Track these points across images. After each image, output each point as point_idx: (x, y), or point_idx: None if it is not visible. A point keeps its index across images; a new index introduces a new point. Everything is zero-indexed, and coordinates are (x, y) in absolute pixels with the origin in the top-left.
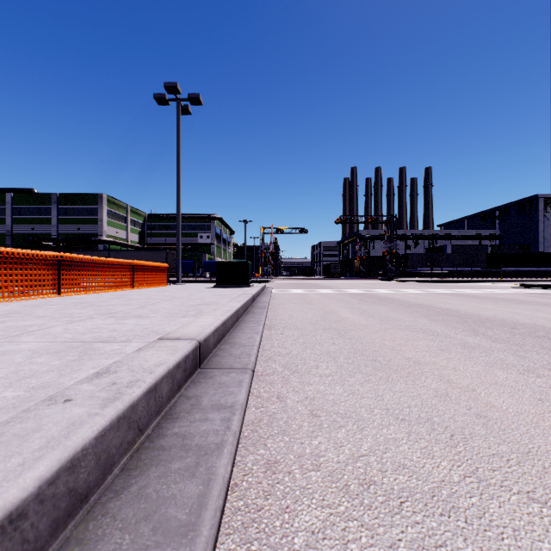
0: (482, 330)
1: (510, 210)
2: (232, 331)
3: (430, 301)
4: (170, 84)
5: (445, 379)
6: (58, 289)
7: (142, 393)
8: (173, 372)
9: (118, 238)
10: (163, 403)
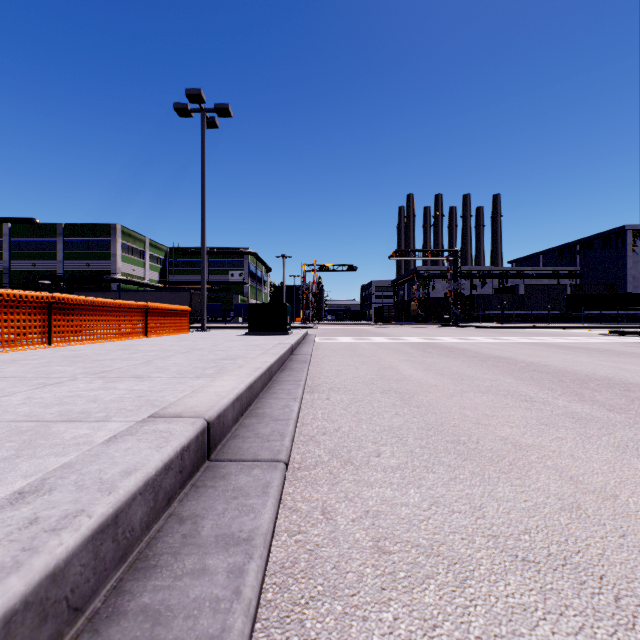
0: (587, 393)
1: (592, 244)
2: (261, 395)
3: (509, 353)
4: (192, 91)
5: (566, 475)
6: (49, 338)
7: (80, 541)
8: (156, 480)
9: (134, 276)
10: (133, 538)
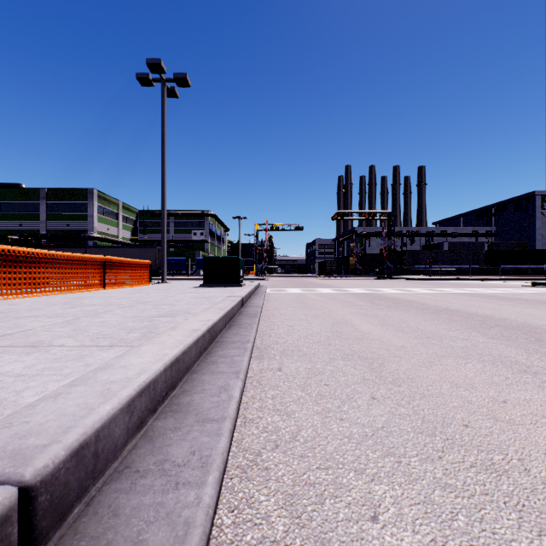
0: None
1: (506, 207)
2: (195, 367)
3: (455, 304)
4: (153, 61)
5: None
6: None
7: None
8: None
9: (109, 234)
10: None
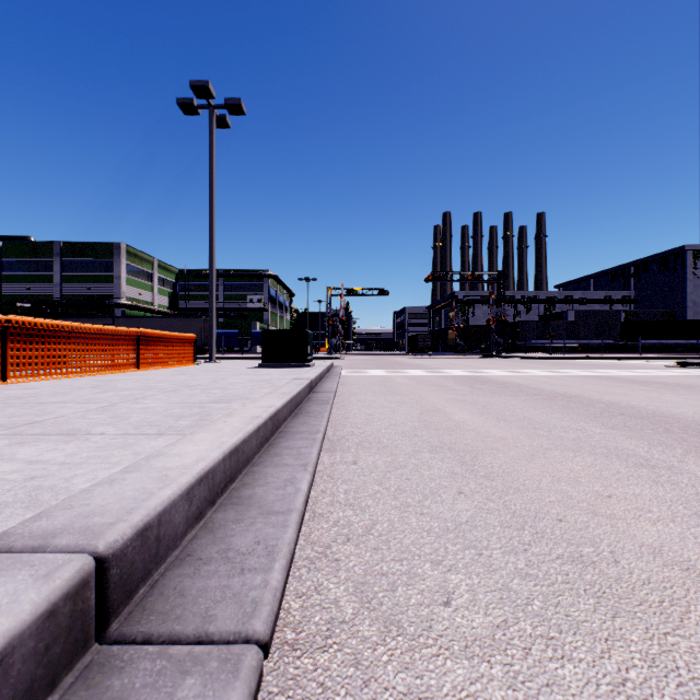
0: None
1: (648, 266)
2: (256, 459)
3: (575, 389)
4: (198, 83)
5: None
6: (3, 373)
7: None
8: None
9: (141, 301)
10: None
